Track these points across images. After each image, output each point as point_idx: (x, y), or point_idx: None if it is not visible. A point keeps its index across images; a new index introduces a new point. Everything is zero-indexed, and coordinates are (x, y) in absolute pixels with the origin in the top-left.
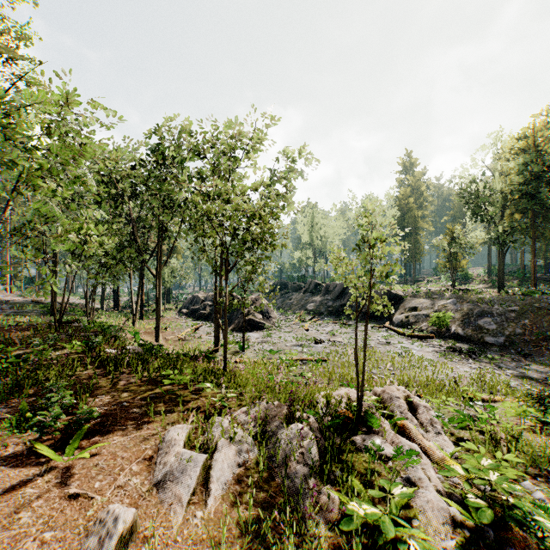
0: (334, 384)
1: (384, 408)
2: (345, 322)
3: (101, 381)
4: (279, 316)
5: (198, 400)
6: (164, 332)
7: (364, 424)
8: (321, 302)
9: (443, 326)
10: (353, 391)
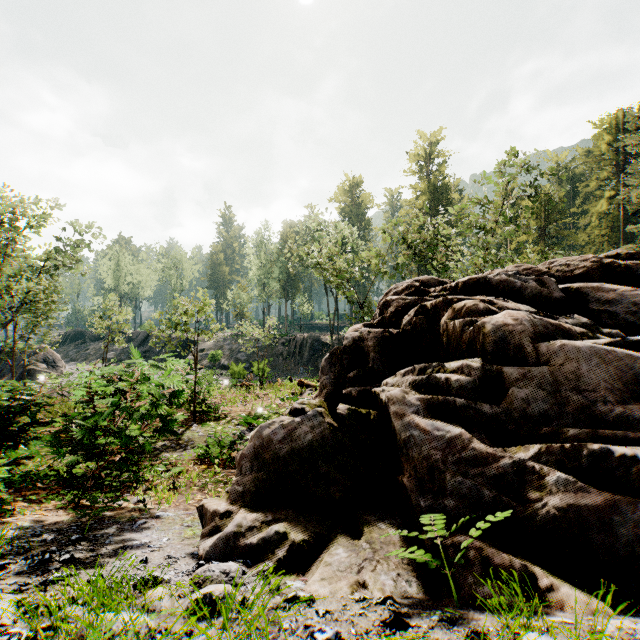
0: None
1: None
2: None
3: None
4: (71, 367)
5: None
6: None
7: None
8: (123, 350)
9: (217, 361)
10: None
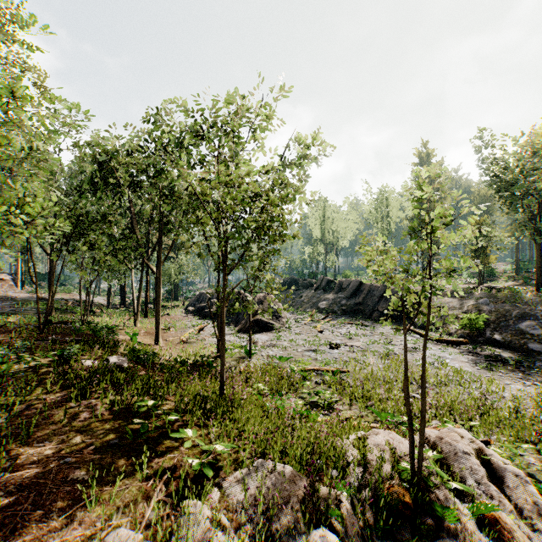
0: (359, 408)
1: (447, 469)
2: (361, 323)
3: (57, 412)
4: (289, 315)
5: (177, 450)
6: (166, 332)
7: (428, 510)
8: (334, 301)
9: (475, 330)
10: (397, 437)
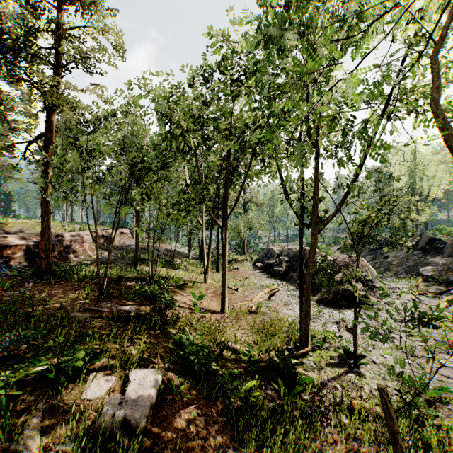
0: None
1: None
2: None
3: None
4: None
5: None
6: (234, 293)
7: None
8: (447, 266)
9: None
10: None
